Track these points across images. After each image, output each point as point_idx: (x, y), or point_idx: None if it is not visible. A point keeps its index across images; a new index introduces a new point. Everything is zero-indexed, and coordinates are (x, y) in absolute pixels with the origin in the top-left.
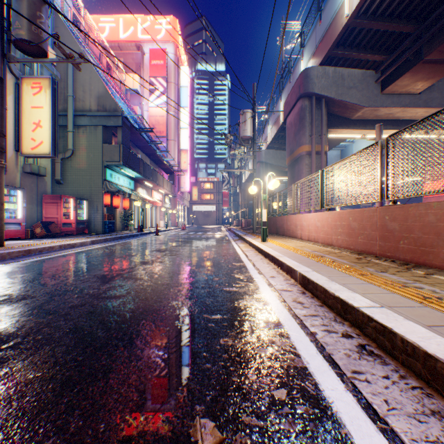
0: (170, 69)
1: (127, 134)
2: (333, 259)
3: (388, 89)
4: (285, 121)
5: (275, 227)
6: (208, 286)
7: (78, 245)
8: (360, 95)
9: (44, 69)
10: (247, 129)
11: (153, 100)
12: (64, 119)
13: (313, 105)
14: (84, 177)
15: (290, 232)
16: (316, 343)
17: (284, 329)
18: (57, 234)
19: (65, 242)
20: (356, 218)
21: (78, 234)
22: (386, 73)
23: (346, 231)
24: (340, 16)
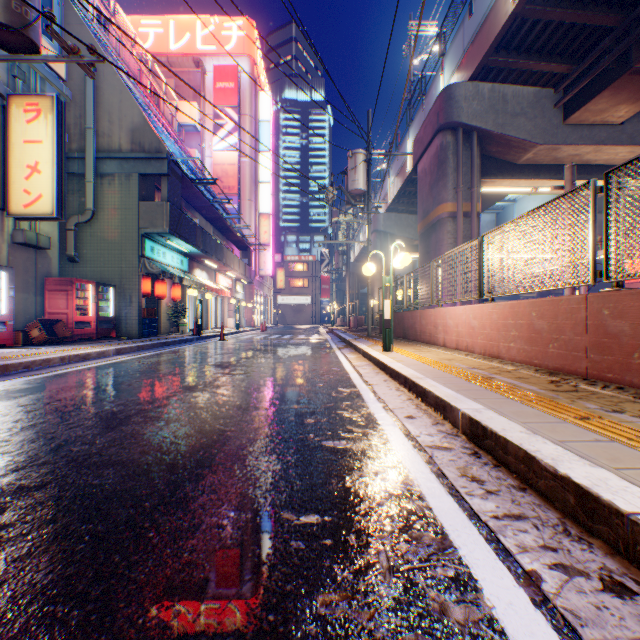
0: (244, 96)
1: (177, 187)
2: (512, 384)
3: (575, 117)
4: (415, 167)
5: (401, 327)
6: (295, 438)
7: (93, 356)
8: (531, 126)
9: (46, 85)
10: (358, 179)
11: (219, 141)
12: (80, 164)
13: (460, 141)
14: (110, 251)
15: (426, 336)
16: (550, 612)
17: (461, 562)
18: (65, 338)
19: (72, 352)
20: (545, 314)
21: (101, 338)
22: (572, 91)
23: (525, 335)
24: (504, 2)
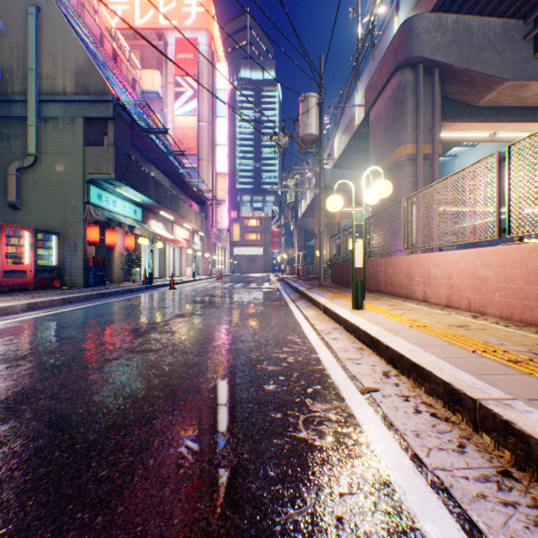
0: (202, 66)
1: (126, 133)
2: None
3: None
4: (367, 115)
5: (357, 277)
6: None
7: None
8: (498, 60)
9: None
10: (310, 123)
11: (180, 107)
12: (22, 107)
13: (420, 78)
14: (54, 198)
15: (394, 287)
16: None
17: None
18: None
19: None
20: None
21: (40, 288)
22: None
23: None
24: None
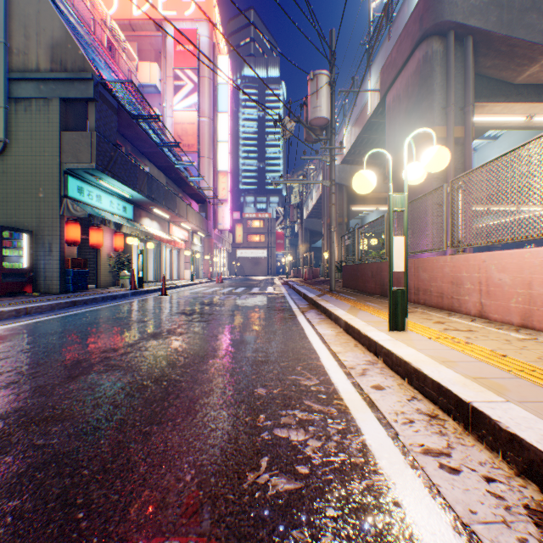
0: (203, 58)
1: (111, 118)
2: None
3: None
4: (383, 99)
5: (377, 281)
6: None
7: None
8: None
9: None
10: (321, 105)
11: (179, 102)
12: None
13: (451, 47)
14: (26, 191)
15: (430, 296)
16: None
17: None
18: None
19: None
20: None
21: (6, 294)
22: None
23: None
24: None
